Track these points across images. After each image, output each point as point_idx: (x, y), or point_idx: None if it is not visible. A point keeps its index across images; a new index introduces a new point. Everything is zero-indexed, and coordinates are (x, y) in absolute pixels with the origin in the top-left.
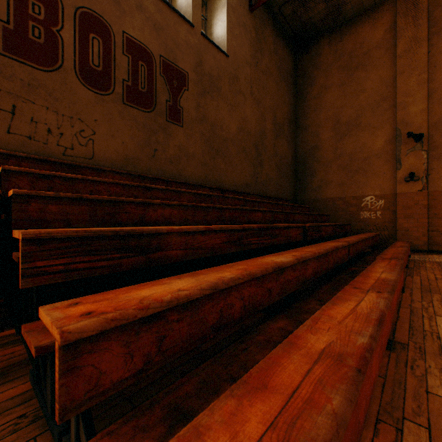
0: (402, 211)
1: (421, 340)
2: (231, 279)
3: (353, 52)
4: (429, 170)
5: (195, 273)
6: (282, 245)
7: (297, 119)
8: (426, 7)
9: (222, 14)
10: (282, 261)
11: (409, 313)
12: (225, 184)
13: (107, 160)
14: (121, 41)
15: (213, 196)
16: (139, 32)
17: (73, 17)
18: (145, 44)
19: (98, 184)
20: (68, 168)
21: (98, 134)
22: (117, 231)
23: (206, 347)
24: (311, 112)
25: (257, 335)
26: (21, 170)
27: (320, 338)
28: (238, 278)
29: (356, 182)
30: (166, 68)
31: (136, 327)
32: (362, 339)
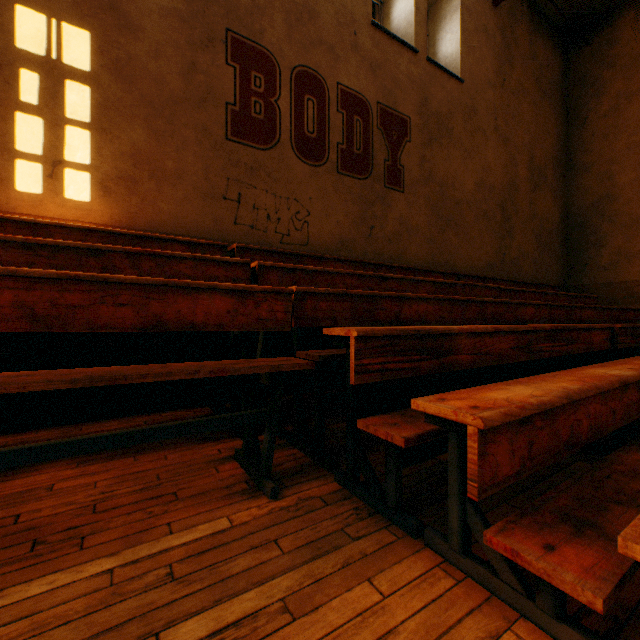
0: None
1: None
2: (580, 390)
3: None
4: None
5: (518, 382)
6: (565, 356)
7: (568, 156)
8: None
9: (451, 22)
10: (622, 374)
11: None
12: (458, 267)
13: (321, 245)
14: (335, 96)
15: (457, 285)
16: (354, 78)
17: (289, 81)
18: (360, 92)
19: (334, 275)
20: (292, 258)
21: (312, 214)
22: (418, 330)
23: None
24: (596, 140)
25: (611, 464)
26: (272, 265)
27: None
28: (586, 390)
29: None
30: (383, 117)
31: (515, 427)
32: None
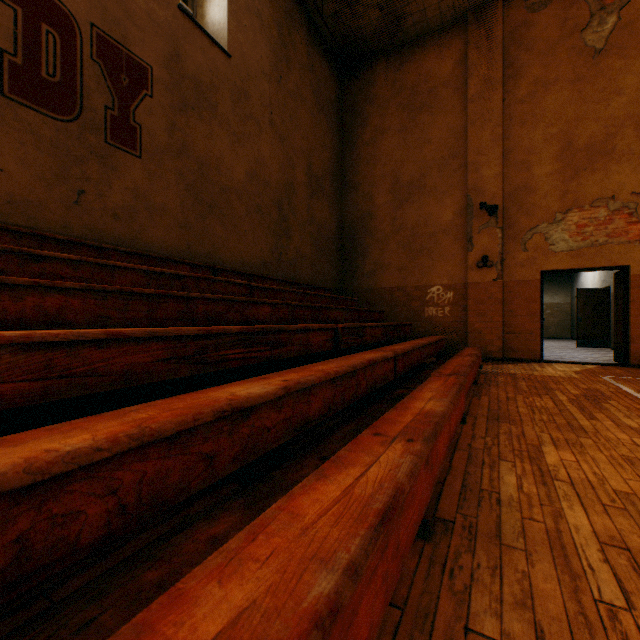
0: (474, 307)
1: (475, 511)
2: (67, 455)
3: (416, 87)
4: (505, 254)
5: None
6: (305, 358)
7: (344, 173)
8: (501, 41)
9: None
10: (249, 394)
11: (466, 460)
12: (225, 261)
13: None
14: None
15: (188, 278)
16: None
17: None
18: None
19: None
20: None
21: None
22: None
23: (71, 590)
24: (362, 164)
25: (149, 568)
26: None
27: (229, 597)
28: (94, 450)
29: (419, 267)
30: (105, 48)
31: None
32: (325, 582)
